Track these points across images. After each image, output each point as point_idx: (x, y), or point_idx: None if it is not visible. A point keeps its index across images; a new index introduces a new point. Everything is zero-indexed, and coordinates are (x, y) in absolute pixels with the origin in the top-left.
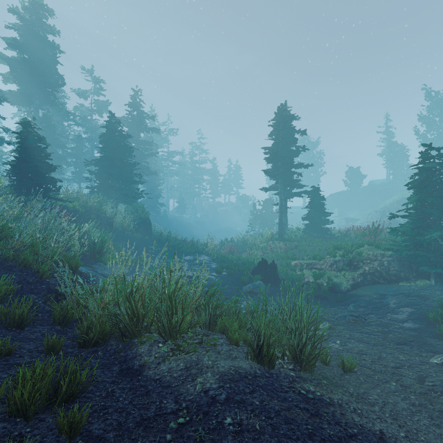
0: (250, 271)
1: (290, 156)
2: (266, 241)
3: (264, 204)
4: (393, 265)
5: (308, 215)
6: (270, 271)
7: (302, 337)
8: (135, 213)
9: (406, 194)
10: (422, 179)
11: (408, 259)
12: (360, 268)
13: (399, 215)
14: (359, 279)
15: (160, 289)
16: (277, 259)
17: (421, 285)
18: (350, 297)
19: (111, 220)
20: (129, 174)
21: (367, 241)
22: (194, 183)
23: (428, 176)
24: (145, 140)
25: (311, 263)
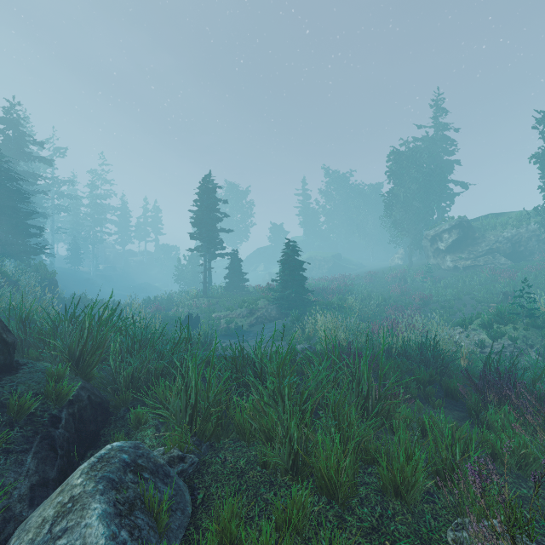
0: (178, 324)
1: (213, 222)
2: (192, 299)
3: (189, 259)
4: (273, 311)
5: (229, 275)
6: (195, 322)
7: (206, 338)
8: (36, 273)
9: (313, 253)
10: (285, 259)
11: (279, 306)
12: (256, 315)
13: (275, 280)
14: (254, 322)
15: (142, 324)
16: (201, 313)
17: (285, 321)
18: (246, 333)
19: (18, 283)
20: (23, 226)
21: (263, 296)
22: (95, 225)
23: (289, 257)
24: (27, 171)
25: (226, 314)
